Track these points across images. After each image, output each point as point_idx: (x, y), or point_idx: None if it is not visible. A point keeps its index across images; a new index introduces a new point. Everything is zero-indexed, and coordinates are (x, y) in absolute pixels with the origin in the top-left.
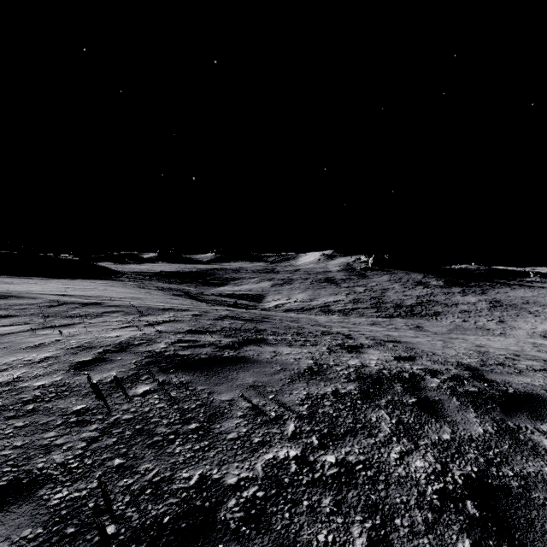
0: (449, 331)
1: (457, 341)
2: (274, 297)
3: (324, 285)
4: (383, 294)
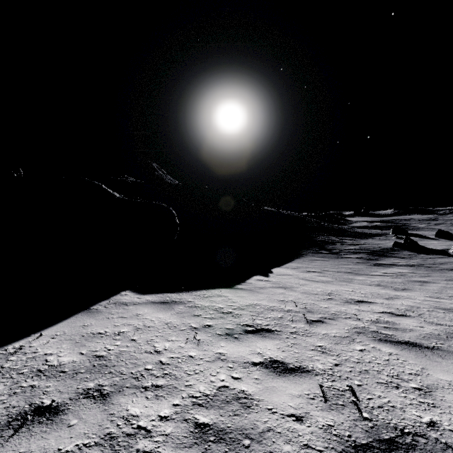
0: None
1: None
2: None
3: None
4: None
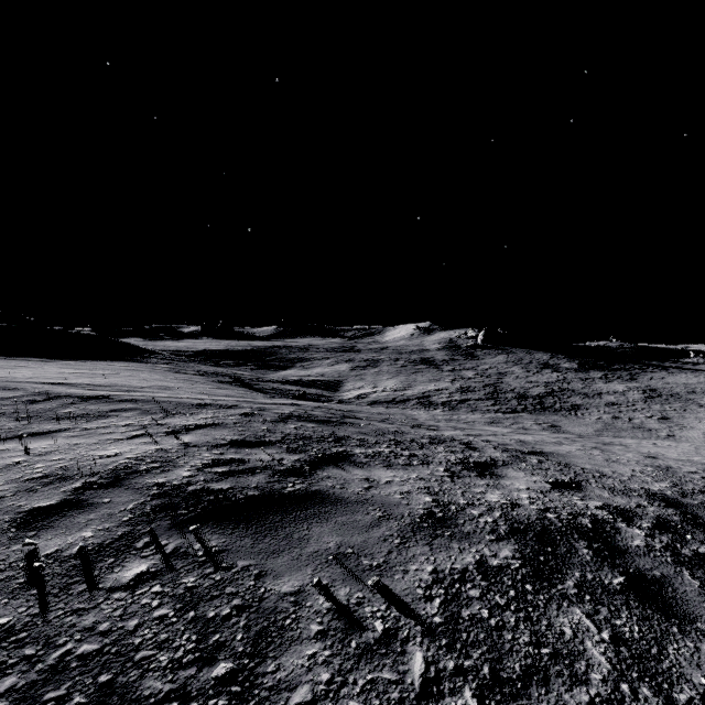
0: (597, 432)
1: (617, 449)
2: (355, 384)
3: (420, 367)
4: (500, 380)
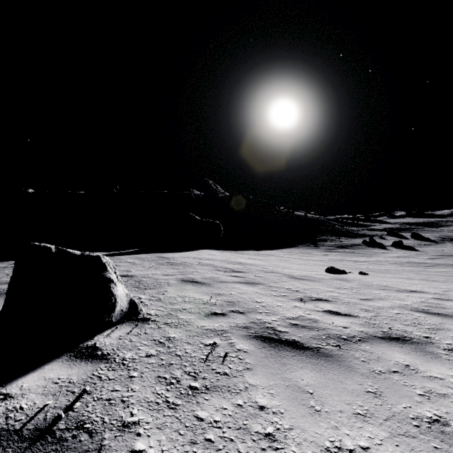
0: None
1: None
2: None
3: None
4: None
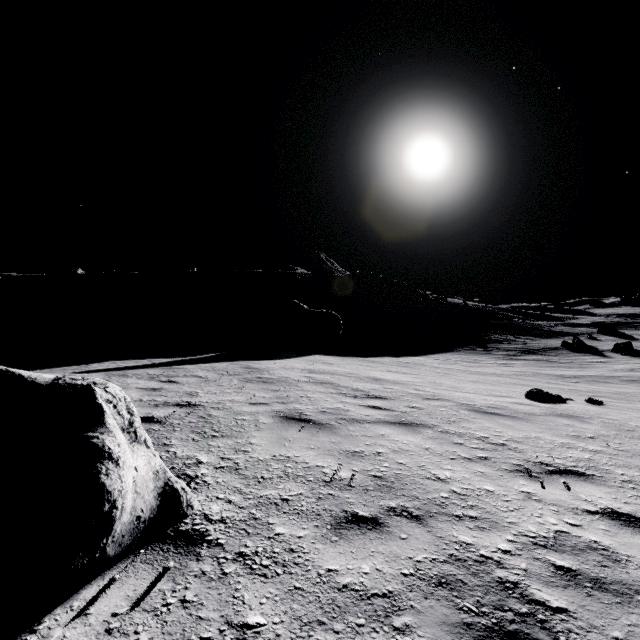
0: None
1: None
2: None
3: None
4: None
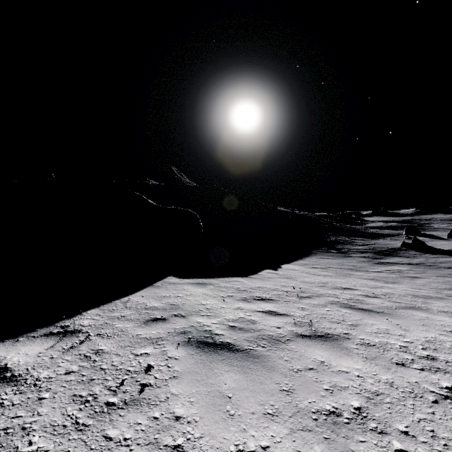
0: None
1: None
2: None
3: None
4: None
